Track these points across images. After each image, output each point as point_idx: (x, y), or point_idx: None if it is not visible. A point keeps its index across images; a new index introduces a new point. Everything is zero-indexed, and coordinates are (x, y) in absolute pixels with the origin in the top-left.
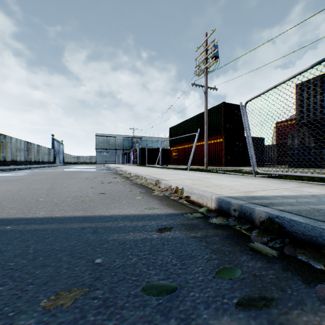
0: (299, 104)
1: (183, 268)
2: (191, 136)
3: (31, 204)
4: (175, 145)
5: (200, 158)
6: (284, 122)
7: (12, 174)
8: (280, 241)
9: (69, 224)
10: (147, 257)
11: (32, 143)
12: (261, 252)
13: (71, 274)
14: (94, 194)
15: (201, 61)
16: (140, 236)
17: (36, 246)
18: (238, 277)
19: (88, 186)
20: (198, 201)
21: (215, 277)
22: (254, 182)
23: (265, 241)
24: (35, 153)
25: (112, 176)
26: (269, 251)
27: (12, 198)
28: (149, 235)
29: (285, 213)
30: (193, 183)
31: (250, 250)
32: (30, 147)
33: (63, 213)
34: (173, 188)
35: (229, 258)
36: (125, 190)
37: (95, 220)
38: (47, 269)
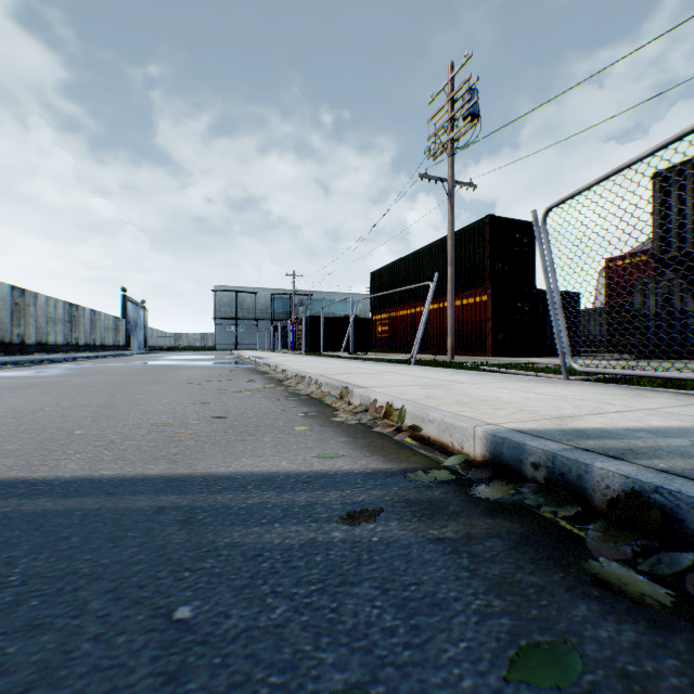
0: (660, 218)
1: (415, 645)
2: (419, 290)
3: (53, 444)
4: (384, 311)
5: (439, 337)
6: (638, 254)
7: (33, 372)
8: (670, 559)
9: (128, 498)
10: (314, 604)
11: (81, 306)
12: (624, 590)
13: (102, 659)
14: (200, 419)
15: (441, 126)
16: (299, 536)
17: (33, 562)
18: (576, 680)
19: (189, 400)
20: (441, 440)
21: (508, 680)
22: (569, 393)
23: (627, 555)
24: (86, 328)
25: (246, 377)
26: (646, 587)
27: (17, 428)
28: (322, 532)
29: (677, 479)
30: (426, 394)
31: (593, 583)
32: (77, 314)
33: (122, 466)
34: (382, 407)
35: (539, 610)
36: (272, 409)
37: (193, 488)
38: (41, 639)
